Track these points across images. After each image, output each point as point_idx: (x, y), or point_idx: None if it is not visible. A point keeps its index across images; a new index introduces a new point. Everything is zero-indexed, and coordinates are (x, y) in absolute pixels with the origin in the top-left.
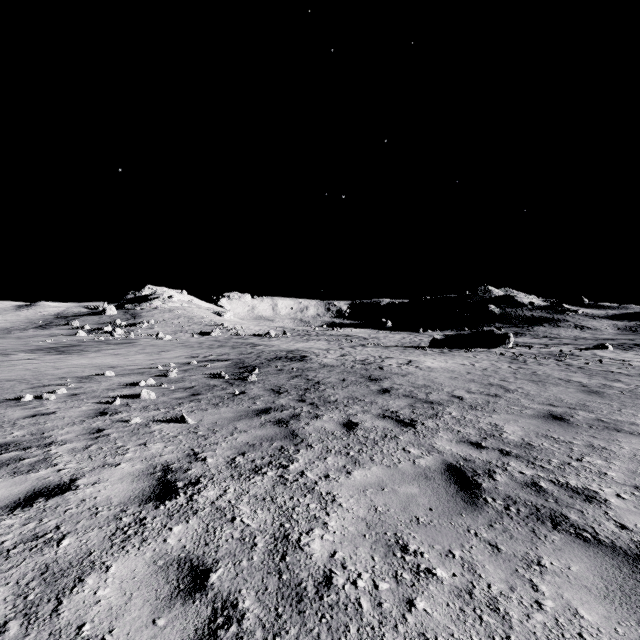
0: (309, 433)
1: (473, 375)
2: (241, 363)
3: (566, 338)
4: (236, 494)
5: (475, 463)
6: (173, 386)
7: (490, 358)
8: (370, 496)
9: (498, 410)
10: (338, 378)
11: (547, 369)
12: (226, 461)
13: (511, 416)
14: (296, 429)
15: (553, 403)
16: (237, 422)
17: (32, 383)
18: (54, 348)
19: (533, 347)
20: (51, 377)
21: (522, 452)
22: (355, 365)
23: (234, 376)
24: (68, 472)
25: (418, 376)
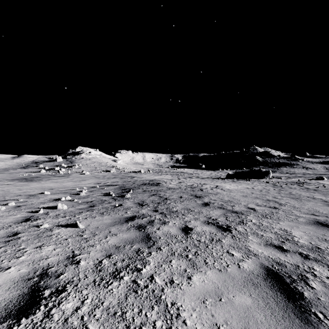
0: (159, 236)
1: (255, 194)
2: (123, 187)
3: (299, 173)
4: (91, 306)
5: (287, 267)
6: (80, 201)
7: (261, 184)
8: (210, 309)
9: (281, 218)
10: (177, 196)
11: (296, 191)
12: (94, 264)
13: (292, 223)
14: (150, 233)
15: (314, 213)
16: (112, 227)
17: None
18: (25, 178)
19: (282, 178)
20: (12, 195)
21: (317, 255)
22: (187, 188)
23: (118, 194)
24: None
25: (224, 195)
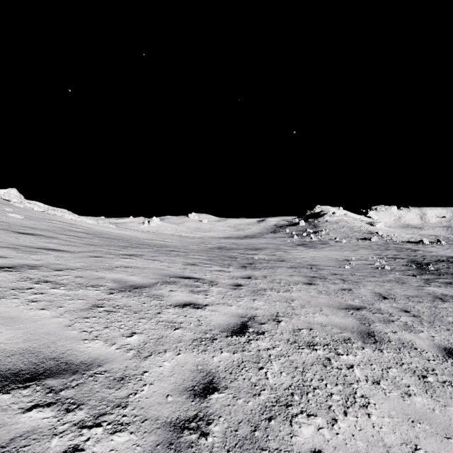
0: None
1: None
2: (414, 261)
3: None
4: (450, 288)
5: None
6: (391, 266)
7: None
8: None
9: None
10: None
11: None
12: (441, 285)
13: None
14: None
15: None
16: (437, 279)
17: (333, 259)
18: (301, 245)
19: None
20: (333, 258)
21: None
22: None
23: (417, 267)
24: (398, 278)
25: None
